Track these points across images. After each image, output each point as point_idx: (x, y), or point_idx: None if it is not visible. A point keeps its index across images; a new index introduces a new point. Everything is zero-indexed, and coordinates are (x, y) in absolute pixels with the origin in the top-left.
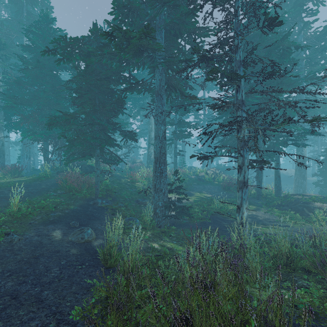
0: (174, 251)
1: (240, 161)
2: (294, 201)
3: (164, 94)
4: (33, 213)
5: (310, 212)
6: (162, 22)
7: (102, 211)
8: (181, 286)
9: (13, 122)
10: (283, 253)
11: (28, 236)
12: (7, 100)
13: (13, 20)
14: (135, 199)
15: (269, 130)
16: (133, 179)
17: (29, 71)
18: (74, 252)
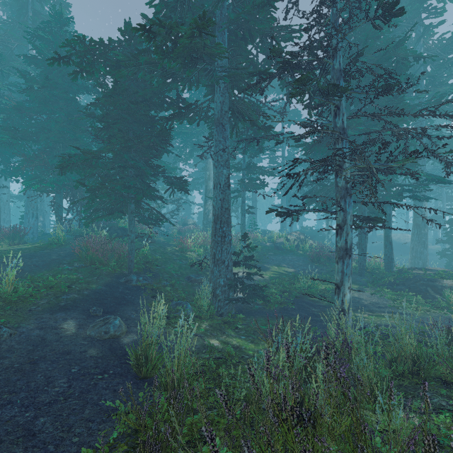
0: (242, 351)
1: (341, 218)
2: (412, 277)
3: (227, 124)
4: (36, 296)
5: (437, 294)
6: (225, 19)
7: (138, 292)
8: (255, 408)
9: (12, 167)
10: (407, 355)
11: (26, 329)
12: (3, 133)
13: (13, 23)
14: (185, 274)
15: (383, 171)
16: (183, 246)
17: (34, 92)
18: (93, 354)
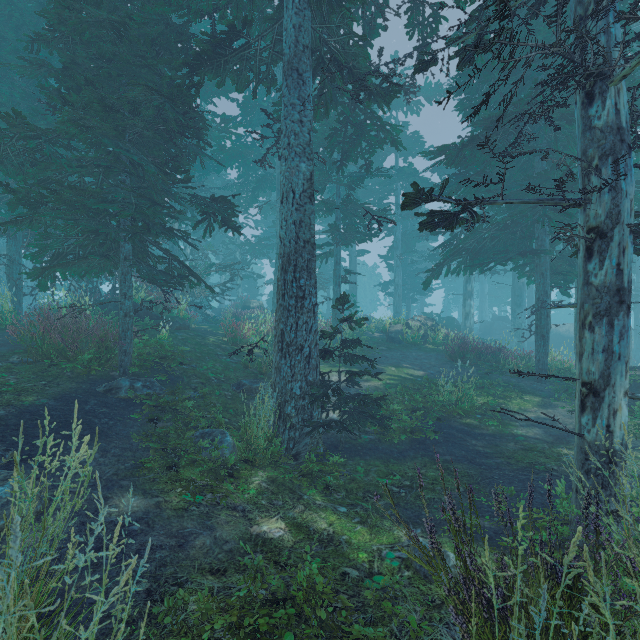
0: (342, 555)
1: (603, 210)
2: (639, 382)
3: (308, 71)
4: None
5: None
6: None
7: (127, 411)
8: None
9: None
10: None
11: None
12: None
13: None
14: (234, 380)
15: None
16: (237, 335)
17: None
18: None
